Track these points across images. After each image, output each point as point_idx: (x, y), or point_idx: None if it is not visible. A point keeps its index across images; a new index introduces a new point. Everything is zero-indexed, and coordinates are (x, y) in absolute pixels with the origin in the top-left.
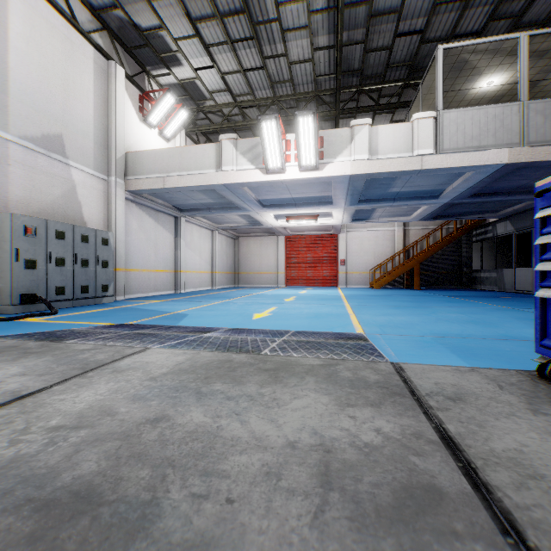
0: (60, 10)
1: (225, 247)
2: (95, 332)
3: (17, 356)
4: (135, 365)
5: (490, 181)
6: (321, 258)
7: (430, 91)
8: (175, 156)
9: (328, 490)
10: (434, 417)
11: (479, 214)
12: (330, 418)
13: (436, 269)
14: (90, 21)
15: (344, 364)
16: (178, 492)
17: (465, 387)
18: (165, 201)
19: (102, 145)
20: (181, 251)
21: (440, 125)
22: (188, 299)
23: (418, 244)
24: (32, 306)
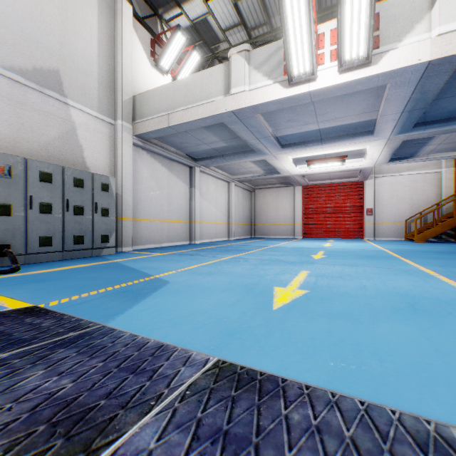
0: None
1: (241, 199)
2: None
3: None
4: None
5: None
6: (343, 208)
7: None
8: (180, 89)
9: None
10: None
11: None
12: None
13: None
14: None
15: None
16: None
17: None
18: (177, 148)
19: (108, 87)
20: (195, 202)
21: None
22: (196, 251)
23: None
24: (6, 259)
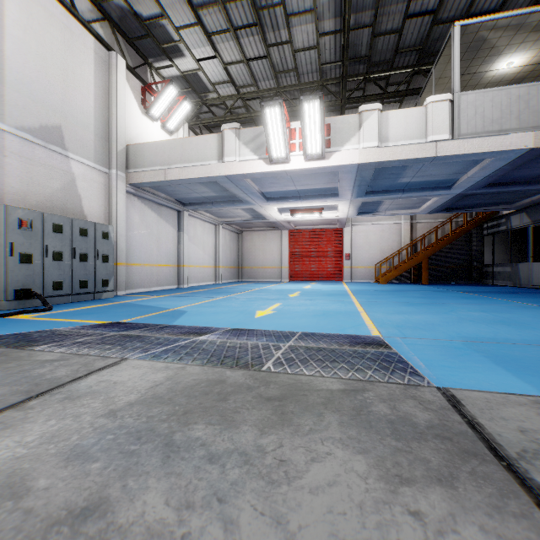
0: None
1: (228, 241)
2: (77, 334)
3: None
4: (98, 387)
5: (509, 168)
6: (325, 253)
7: (443, 75)
8: (176, 147)
9: None
10: None
11: (493, 206)
12: (377, 517)
13: (444, 263)
14: (91, 10)
15: (374, 390)
16: None
17: None
18: (168, 194)
19: (103, 138)
20: (184, 246)
21: (456, 108)
22: (190, 294)
23: (426, 237)
24: (27, 301)
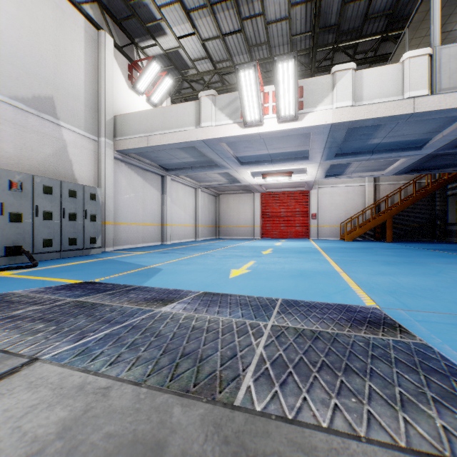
0: None
1: (207, 203)
2: (27, 301)
3: None
4: None
5: None
6: (294, 213)
7: (415, 35)
8: (158, 116)
9: None
10: None
11: None
12: None
13: (407, 222)
14: None
15: None
16: None
17: None
18: (152, 160)
19: (93, 109)
20: (167, 207)
21: (436, 62)
22: (171, 250)
23: (389, 198)
24: (18, 257)
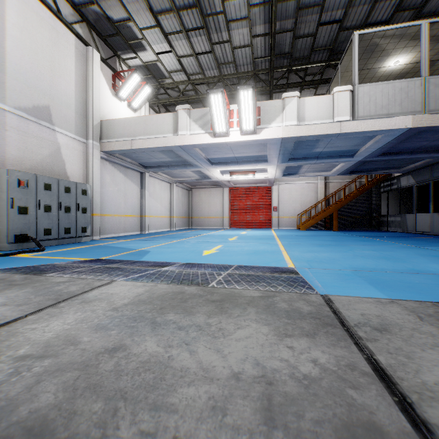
0: (48, 6)
1: (181, 197)
2: (73, 266)
3: (3, 288)
4: (101, 296)
5: (396, 142)
6: (258, 206)
7: (347, 70)
8: (140, 123)
9: (272, 427)
10: (364, 347)
11: (387, 170)
12: (270, 349)
13: (351, 214)
14: (72, 14)
15: (280, 296)
16: (127, 428)
17: (388, 318)
18: (133, 159)
19: (82, 115)
20: (145, 200)
21: (355, 96)
22: (151, 238)
23: (337, 194)
24: (24, 244)
